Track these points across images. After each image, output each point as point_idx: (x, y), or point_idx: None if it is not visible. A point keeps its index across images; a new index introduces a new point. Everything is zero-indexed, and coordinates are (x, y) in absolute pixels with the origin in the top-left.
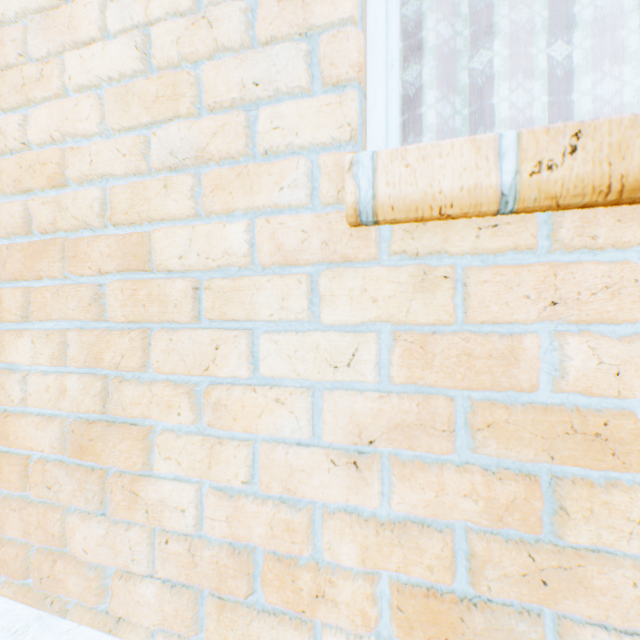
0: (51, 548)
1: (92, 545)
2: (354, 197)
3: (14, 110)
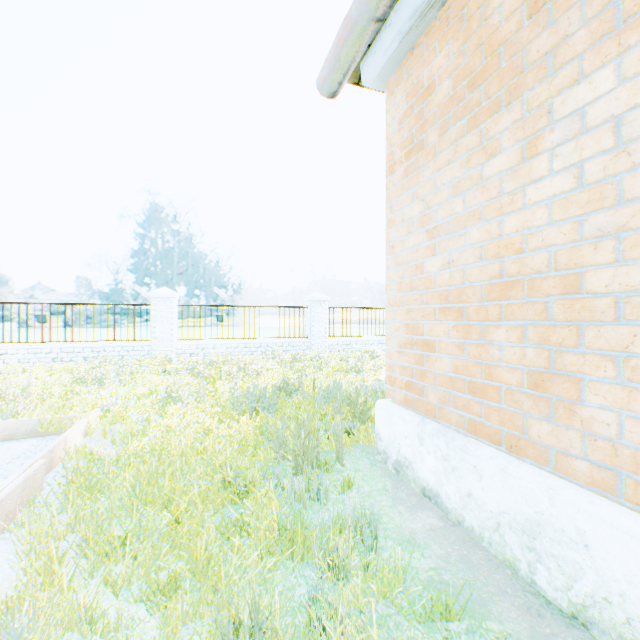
0: (513, 433)
1: (542, 434)
2: None
3: (491, 219)
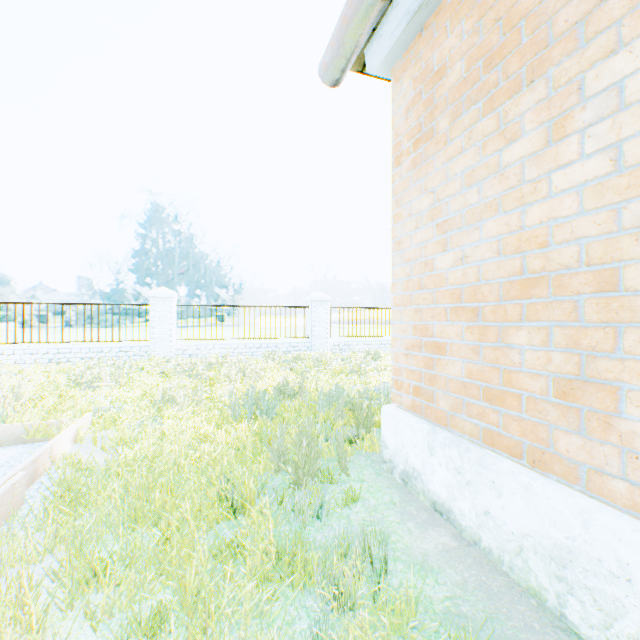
0: (536, 446)
1: (571, 448)
2: None
3: (510, 210)
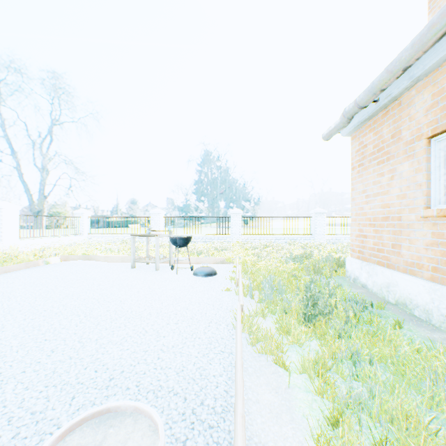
0: (388, 262)
1: (393, 261)
2: (420, 215)
3: (382, 196)
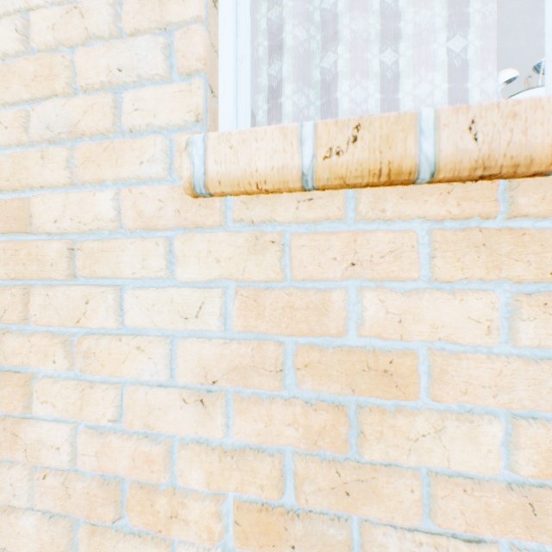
0: None
1: None
2: (190, 172)
3: None
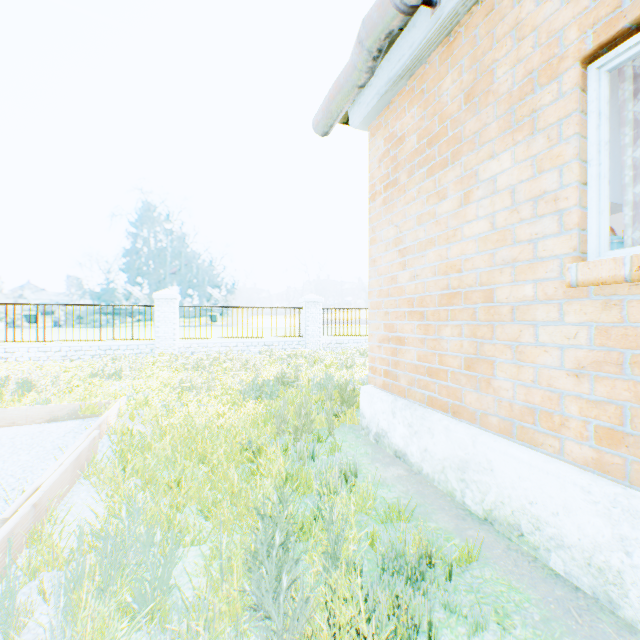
0: (456, 403)
1: (472, 401)
2: (568, 279)
3: (442, 246)
